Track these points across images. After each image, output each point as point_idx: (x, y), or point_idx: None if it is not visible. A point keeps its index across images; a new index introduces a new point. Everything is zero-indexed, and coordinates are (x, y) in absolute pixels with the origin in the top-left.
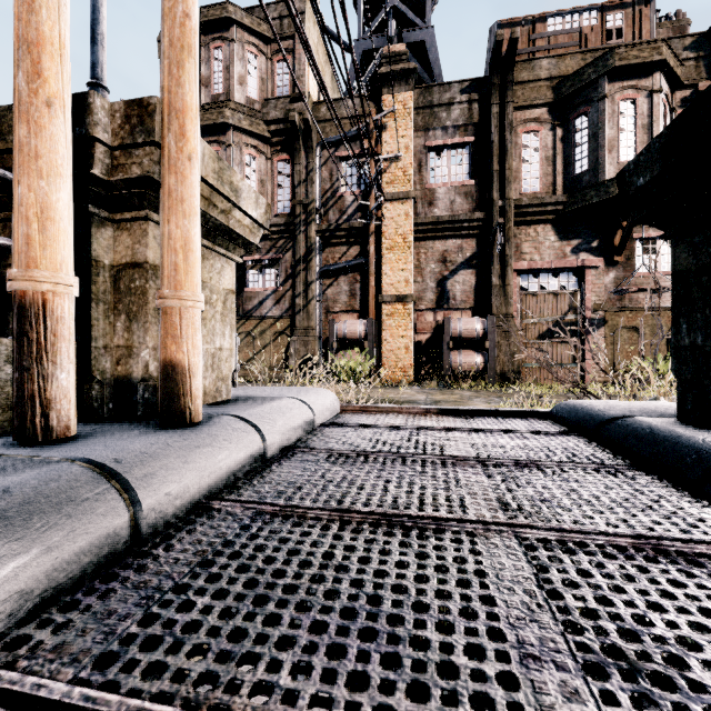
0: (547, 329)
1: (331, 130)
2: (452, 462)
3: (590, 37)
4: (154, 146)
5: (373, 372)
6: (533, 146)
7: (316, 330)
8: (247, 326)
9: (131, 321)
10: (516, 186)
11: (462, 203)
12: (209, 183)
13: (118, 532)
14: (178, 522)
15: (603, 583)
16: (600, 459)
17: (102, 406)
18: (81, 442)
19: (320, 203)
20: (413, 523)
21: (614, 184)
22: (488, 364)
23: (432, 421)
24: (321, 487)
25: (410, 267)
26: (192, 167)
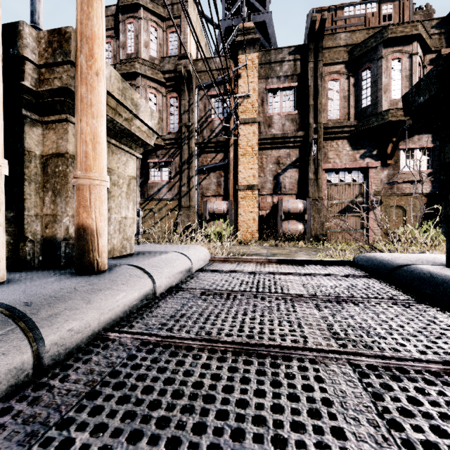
0: (344, 207)
1: (205, 78)
2: (290, 298)
3: (371, 19)
4: (71, 64)
5: (232, 235)
6: (335, 89)
7: (195, 208)
8: (150, 205)
9: (56, 196)
10: (324, 114)
11: (290, 126)
12: (115, 98)
13: (19, 367)
14: (78, 352)
15: (433, 411)
16: (394, 295)
17: (34, 258)
18: (4, 288)
19: (198, 125)
20: (266, 352)
21: (388, 114)
22: (306, 230)
23: (273, 268)
24: (195, 319)
25: (256, 167)
26: (99, 80)
